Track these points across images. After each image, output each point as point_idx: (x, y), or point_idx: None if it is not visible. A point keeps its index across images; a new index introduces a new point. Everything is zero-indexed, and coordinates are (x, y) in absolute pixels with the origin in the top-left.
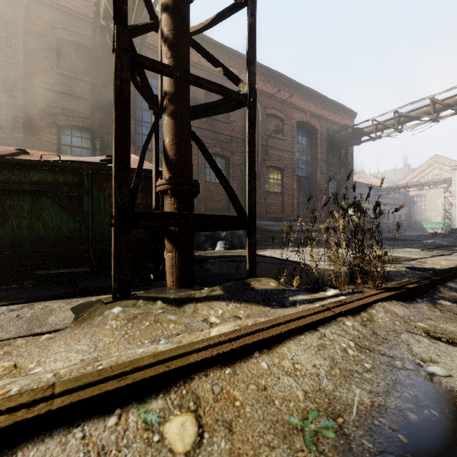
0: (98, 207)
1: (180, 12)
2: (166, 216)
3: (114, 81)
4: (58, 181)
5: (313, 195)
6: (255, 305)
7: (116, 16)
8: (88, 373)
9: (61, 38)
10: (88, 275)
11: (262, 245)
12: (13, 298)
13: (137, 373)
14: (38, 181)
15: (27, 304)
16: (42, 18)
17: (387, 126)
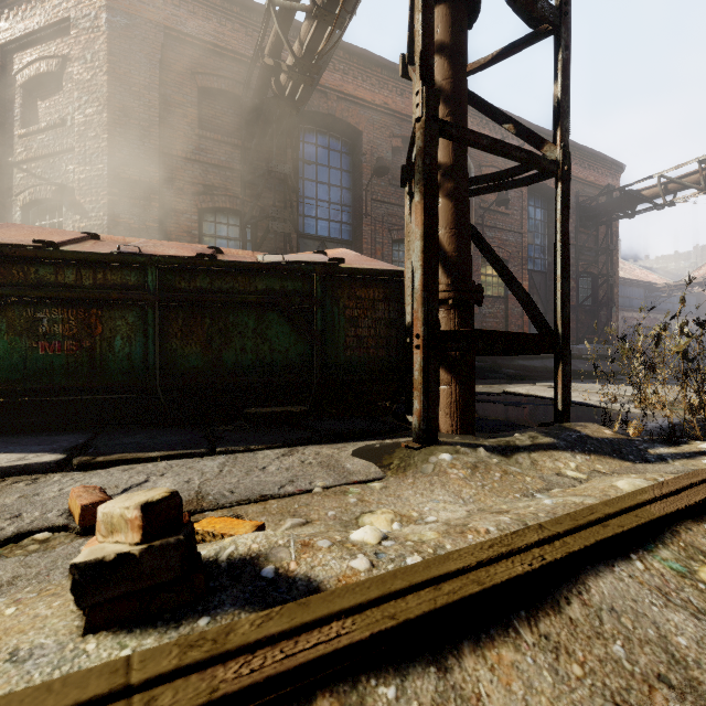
0: (331, 323)
1: (460, 52)
2: (474, 334)
3: (421, 160)
4: (286, 289)
5: (552, 300)
6: (609, 458)
7: (424, 75)
8: (558, 516)
9: (203, 86)
10: (306, 415)
11: (487, 378)
12: (261, 441)
13: (611, 521)
14: (264, 289)
15: (289, 449)
16: (180, 62)
17: (685, 184)
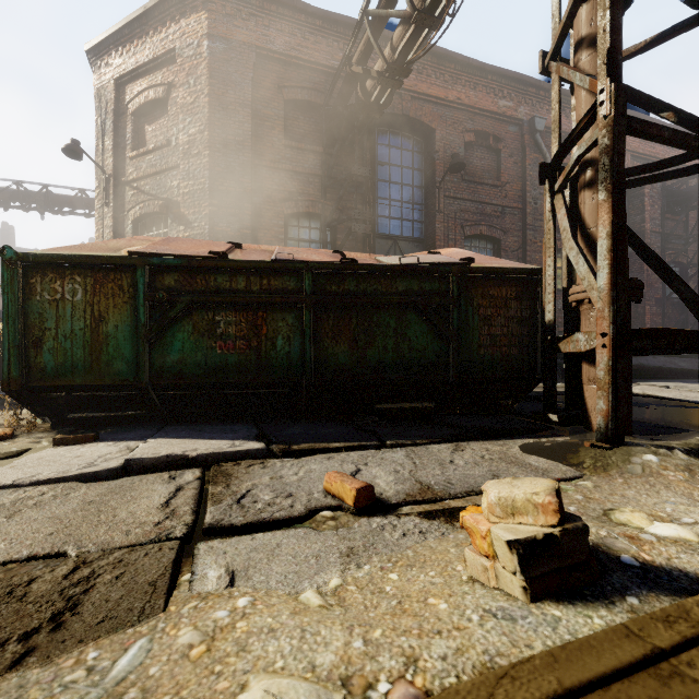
0: (465, 322)
1: None
2: (656, 333)
3: (609, 158)
4: (424, 289)
5: None
6: None
7: (611, 72)
8: None
9: (288, 99)
10: (431, 412)
11: None
12: (418, 436)
13: None
14: (403, 290)
15: (452, 444)
16: (269, 78)
17: None
